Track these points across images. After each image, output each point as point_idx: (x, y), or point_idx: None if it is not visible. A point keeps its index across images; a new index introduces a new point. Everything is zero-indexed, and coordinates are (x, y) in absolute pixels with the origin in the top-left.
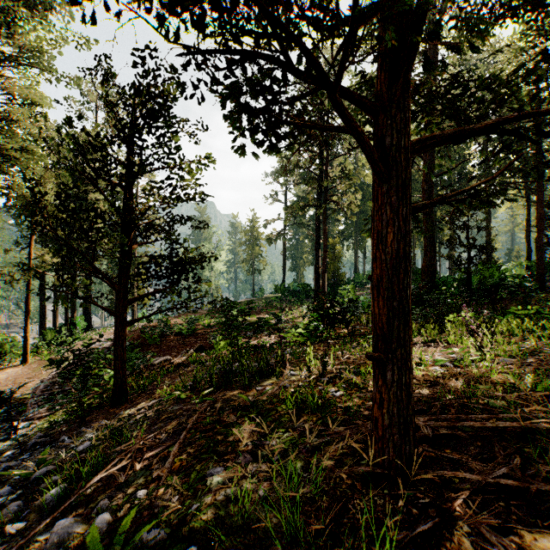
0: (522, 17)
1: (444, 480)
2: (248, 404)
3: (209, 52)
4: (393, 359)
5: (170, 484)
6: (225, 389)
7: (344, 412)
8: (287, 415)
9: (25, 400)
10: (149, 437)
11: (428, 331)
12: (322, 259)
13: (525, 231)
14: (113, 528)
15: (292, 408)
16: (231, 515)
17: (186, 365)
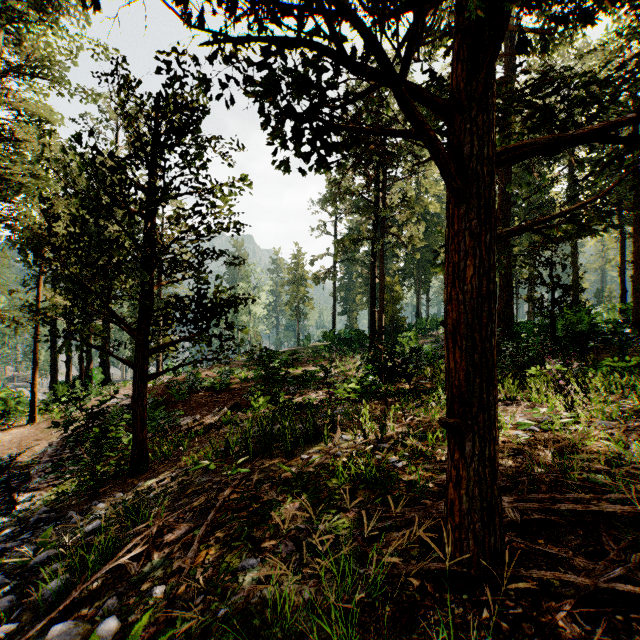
0: (630, 0)
1: (540, 582)
2: (291, 476)
3: (241, 42)
4: (473, 426)
5: (193, 579)
6: (264, 457)
7: (408, 487)
8: (338, 491)
9: (31, 466)
10: (172, 516)
11: (506, 387)
12: (379, 301)
13: (619, 268)
14: (121, 636)
15: (344, 482)
16: (268, 624)
17: (219, 426)
